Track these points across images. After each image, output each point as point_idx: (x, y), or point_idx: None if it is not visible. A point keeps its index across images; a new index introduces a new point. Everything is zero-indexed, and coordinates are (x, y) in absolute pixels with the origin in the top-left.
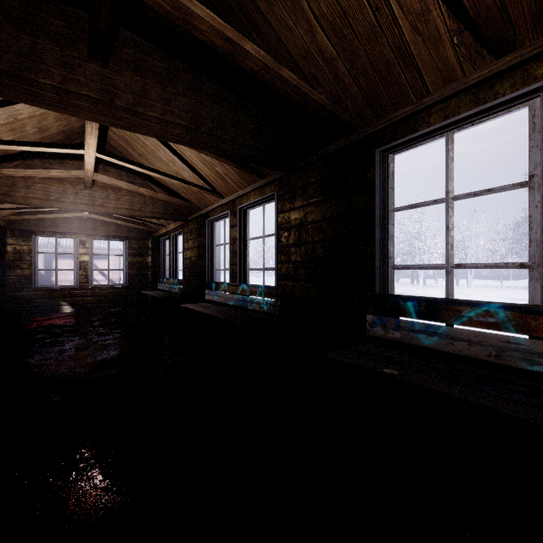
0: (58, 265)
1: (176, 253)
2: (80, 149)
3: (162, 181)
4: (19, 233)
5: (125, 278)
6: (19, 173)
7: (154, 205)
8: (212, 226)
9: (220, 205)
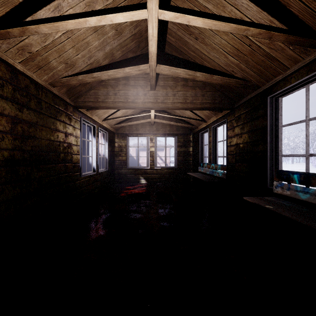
0: (142, 155)
1: (215, 142)
2: (142, 9)
3: (215, 66)
4: (120, 135)
5: (175, 162)
6: (104, 74)
7: (203, 97)
8: (276, 103)
9: (305, 64)
